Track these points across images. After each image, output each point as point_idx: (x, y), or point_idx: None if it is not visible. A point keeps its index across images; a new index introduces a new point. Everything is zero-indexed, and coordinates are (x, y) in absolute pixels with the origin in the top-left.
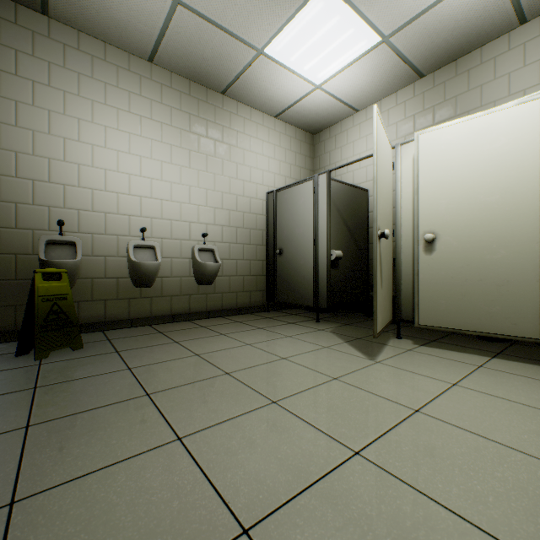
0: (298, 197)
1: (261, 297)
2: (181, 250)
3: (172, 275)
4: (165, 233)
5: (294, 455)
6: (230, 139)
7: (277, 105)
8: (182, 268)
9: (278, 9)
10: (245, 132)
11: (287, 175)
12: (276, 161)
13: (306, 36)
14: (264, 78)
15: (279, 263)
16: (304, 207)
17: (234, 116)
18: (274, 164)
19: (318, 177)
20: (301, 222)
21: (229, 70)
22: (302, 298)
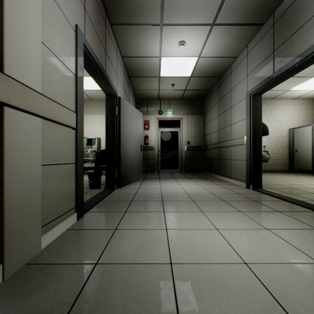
0: (304, 131)
1: (286, 167)
2: None
3: None
4: None
5: (302, 183)
6: (273, 113)
7: (293, 97)
8: None
9: (296, 84)
10: (279, 109)
11: (298, 120)
12: (293, 116)
13: (307, 84)
14: (288, 94)
15: (295, 155)
16: (307, 135)
17: (274, 105)
18: (292, 117)
19: (313, 125)
20: (306, 140)
21: (275, 95)
22: (306, 167)
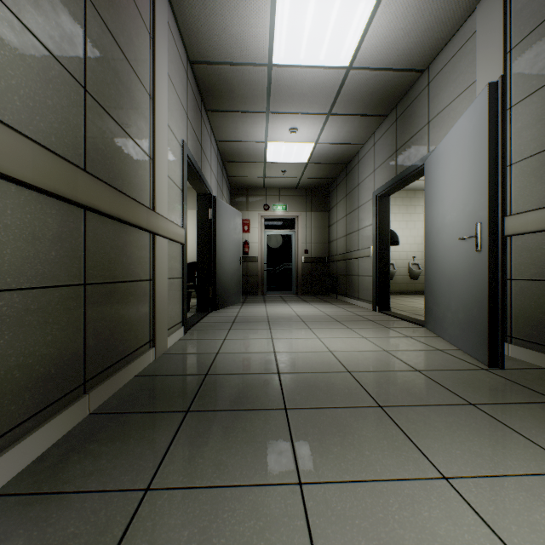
0: None
1: None
2: (403, 264)
3: (399, 275)
4: (396, 257)
5: None
6: None
7: None
8: (403, 272)
9: None
10: None
11: None
12: None
13: None
14: None
15: None
16: None
17: None
18: None
19: None
20: None
21: None
22: None
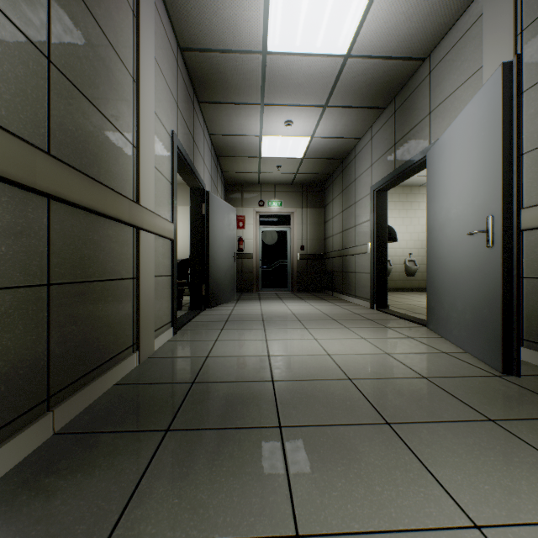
0: None
1: None
2: (399, 261)
3: (395, 272)
4: (393, 254)
5: None
6: (422, 206)
7: None
8: (399, 269)
9: None
10: None
11: None
12: None
13: None
14: None
15: None
16: None
17: (425, 195)
18: None
19: None
20: None
21: (423, 182)
22: None
